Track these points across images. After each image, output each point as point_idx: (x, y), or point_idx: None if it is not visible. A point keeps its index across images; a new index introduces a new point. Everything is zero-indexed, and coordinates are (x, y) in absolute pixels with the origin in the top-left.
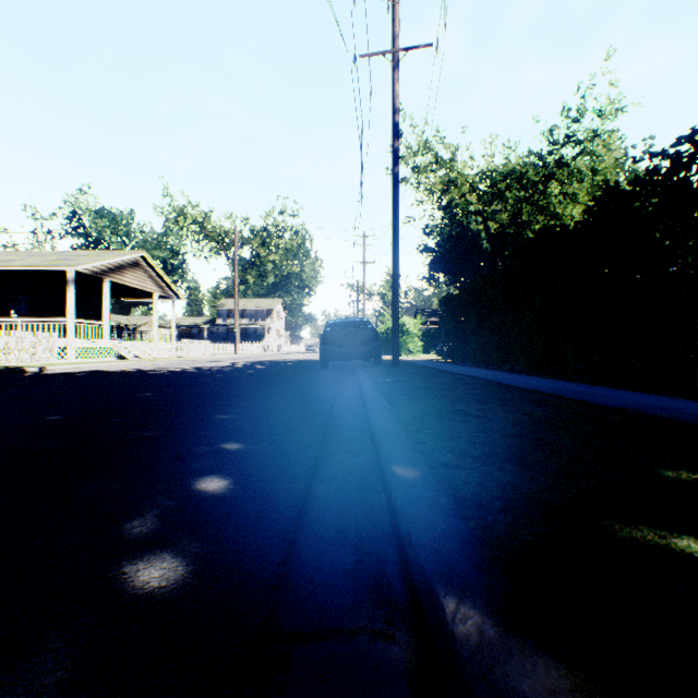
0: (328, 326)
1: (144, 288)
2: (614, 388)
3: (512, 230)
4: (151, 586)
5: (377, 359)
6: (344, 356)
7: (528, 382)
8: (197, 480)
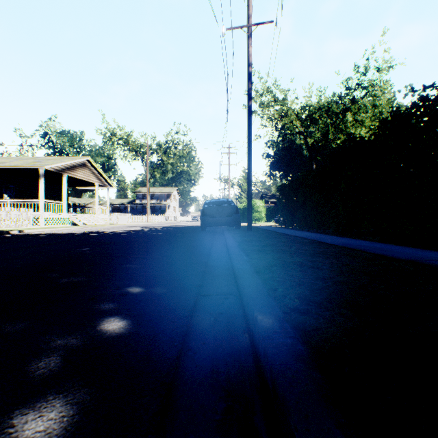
0: (206, 204)
1: (89, 180)
2: (398, 245)
3: (322, 144)
4: None
5: (238, 225)
6: (216, 223)
7: (339, 241)
8: (102, 320)
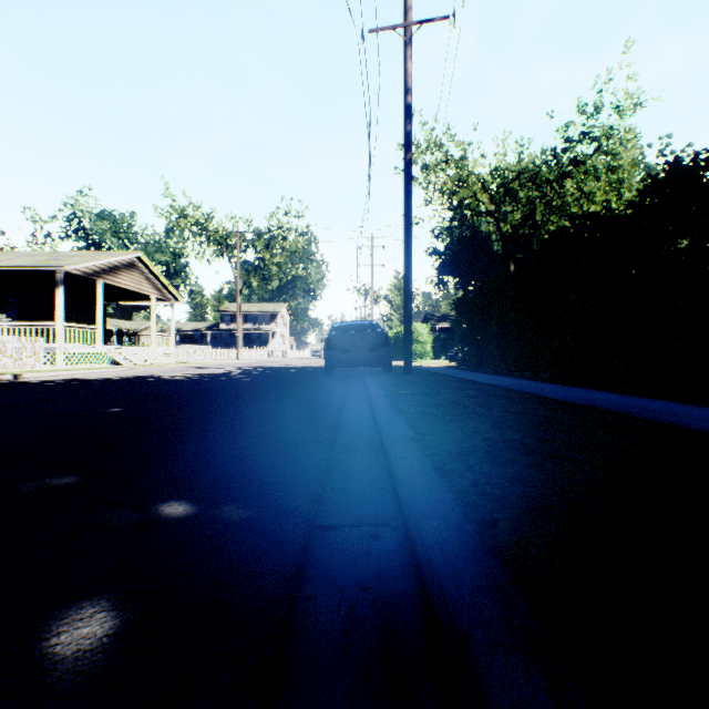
0: (334, 330)
1: (140, 290)
2: (686, 404)
3: (525, 231)
4: None
5: (387, 365)
6: (350, 362)
7: (571, 394)
8: (62, 616)
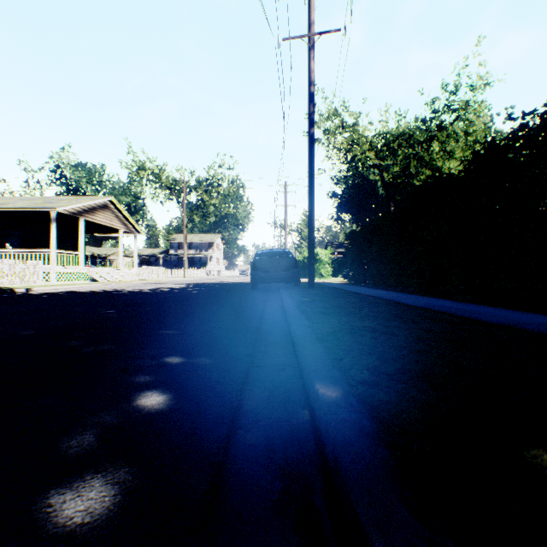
0: (257, 255)
1: (112, 225)
2: (493, 307)
3: (402, 180)
4: (73, 523)
5: (297, 282)
6: (270, 279)
7: (420, 301)
8: (138, 394)
